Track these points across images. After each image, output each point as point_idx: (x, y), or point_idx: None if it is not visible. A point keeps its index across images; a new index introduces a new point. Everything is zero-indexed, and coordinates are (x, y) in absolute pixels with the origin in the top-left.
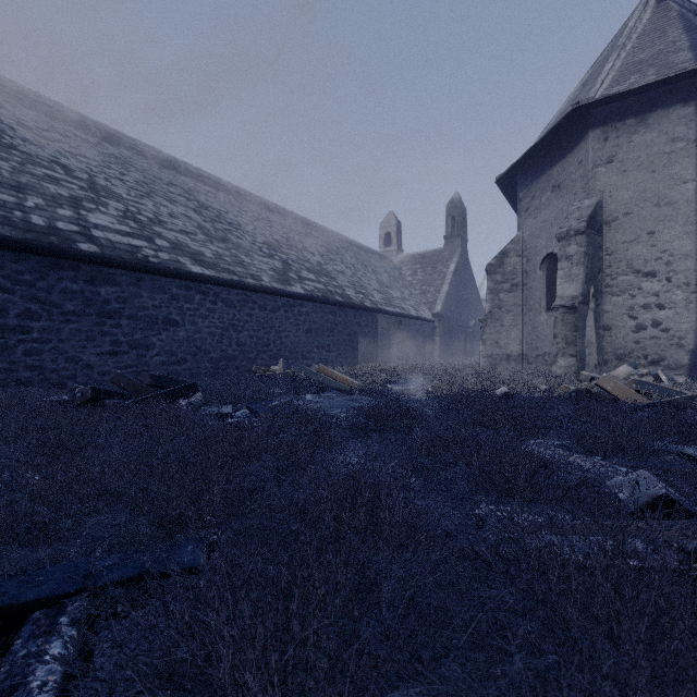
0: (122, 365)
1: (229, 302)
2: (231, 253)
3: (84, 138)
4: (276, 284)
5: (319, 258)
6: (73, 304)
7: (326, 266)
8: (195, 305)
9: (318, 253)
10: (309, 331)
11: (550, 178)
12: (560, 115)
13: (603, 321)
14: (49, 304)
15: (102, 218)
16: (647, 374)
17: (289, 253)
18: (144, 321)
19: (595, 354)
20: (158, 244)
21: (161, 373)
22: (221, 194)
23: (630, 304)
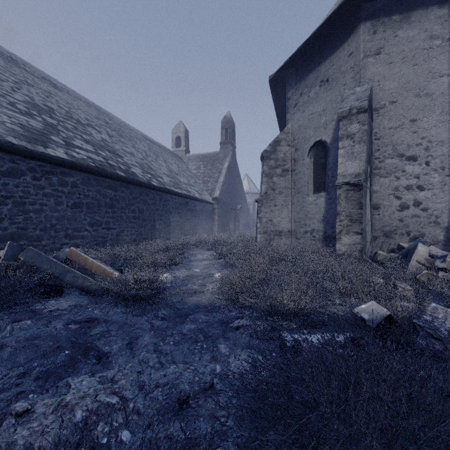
0: None
1: None
2: None
3: None
4: (14, 139)
5: (106, 137)
6: None
7: (112, 144)
8: None
9: (107, 133)
10: (78, 205)
11: (318, 74)
12: None
13: (373, 201)
14: None
15: None
16: None
17: (63, 121)
18: None
19: (370, 231)
20: None
21: None
22: None
23: (395, 185)
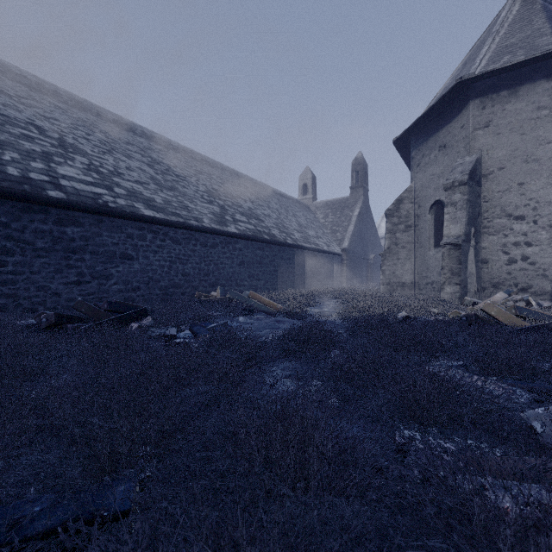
0: (85, 292)
1: (175, 240)
2: (178, 199)
3: (57, 105)
4: (214, 225)
5: (250, 204)
6: (43, 242)
7: (255, 210)
8: (147, 242)
9: (249, 200)
10: (242, 263)
11: (437, 139)
12: (445, 89)
13: (482, 256)
14: (22, 242)
15: (69, 170)
16: (520, 299)
17: (225, 200)
18: (104, 256)
19: (475, 283)
20: (116, 192)
21: (119, 298)
22: (170, 152)
23: (503, 242)
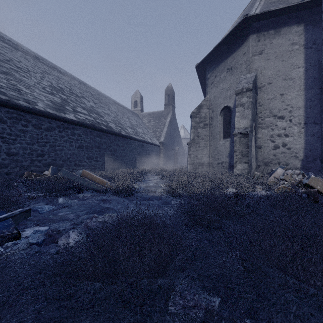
0: None
1: None
2: (9, 82)
3: None
4: (50, 110)
5: (93, 104)
6: None
7: (97, 108)
8: None
9: (92, 101)
10: (81, 147)
11: (226, 64)
12: None
13: (257, 143)
14: None
15: None
16: (299, 173)
17: (69, 96)
18: None
19: (255, 162)
20: None
21: None
22: (19, 52)
23: (271, 134)
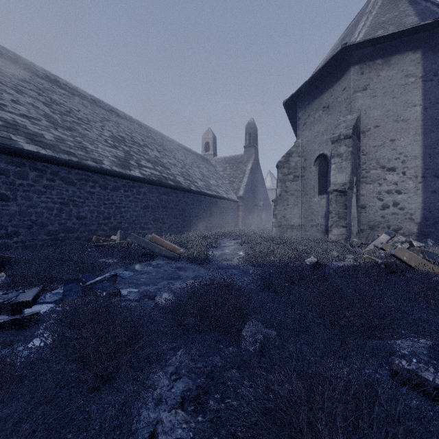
0: None
1: (68, 180)
2: (75, 139)
3: None
4: (116, 168)
5: (157, 153)
6: None
7: (162, 159)
8: (29, 181)
9: (156, 149)
10: (147, 207)
11: (321, 101)
12: (327, 59)
13: (361, 202)
14: None
15: None
16: (405, 241)
17: (131, 146)
18: None
19: (356, 225)
20: None
21: None
22: (76, 98)
23: (378, 190)
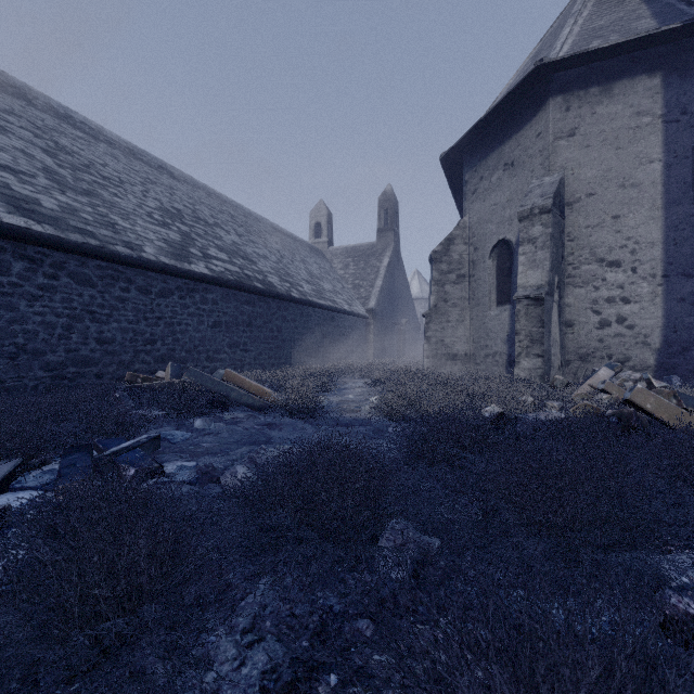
0: None
1: (83, 277)
2: (96, 210)
3: None
4: (165, 259)
5: (236, 238)
6: None
7: (244, 247)
8: (13, 278)
9: (235, 232)
10: (218, 325)
11: (502, 154)
12: (510, 88)
13: (565, 316)
14: None
15: None
16: (640, 378)
17: (193, 225)
18: None
19: (559, 354)
20: None
21: None
22: (101, 145)
23: (593, 297)
